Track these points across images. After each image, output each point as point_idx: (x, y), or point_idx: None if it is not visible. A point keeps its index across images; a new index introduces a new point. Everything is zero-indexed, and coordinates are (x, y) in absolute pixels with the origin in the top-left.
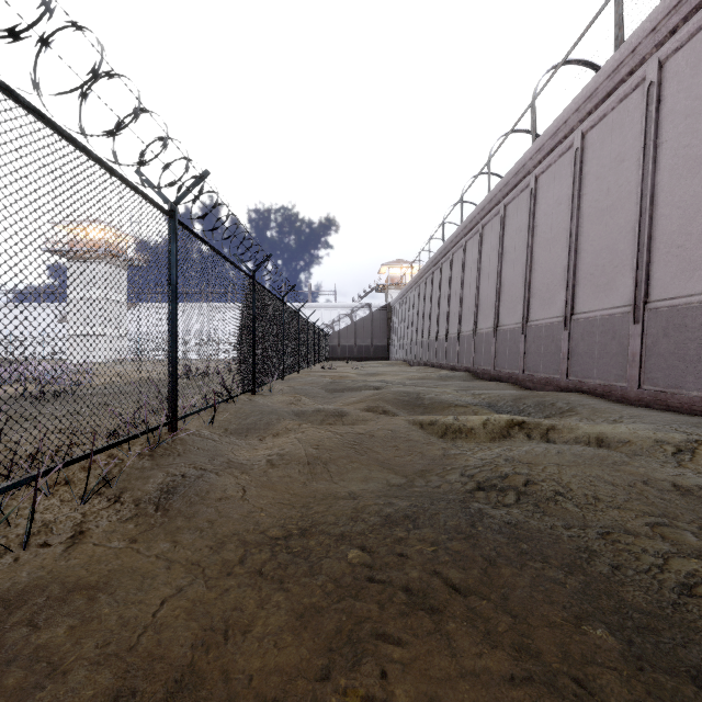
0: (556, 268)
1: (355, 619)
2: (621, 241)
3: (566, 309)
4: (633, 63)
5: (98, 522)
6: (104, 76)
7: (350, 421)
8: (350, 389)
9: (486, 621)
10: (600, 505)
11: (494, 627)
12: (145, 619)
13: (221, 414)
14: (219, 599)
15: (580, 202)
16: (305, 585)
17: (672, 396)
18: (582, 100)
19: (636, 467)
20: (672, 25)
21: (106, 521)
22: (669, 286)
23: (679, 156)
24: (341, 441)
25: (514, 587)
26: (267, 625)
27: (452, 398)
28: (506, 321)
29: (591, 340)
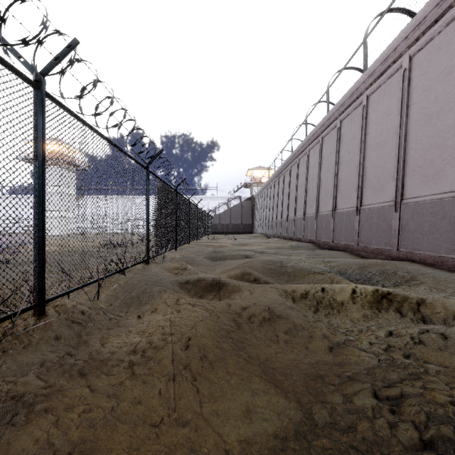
0: (386, 164)
1: None
2: (449, 138)
3: (396, 196)
4: None
5: None
6: None
7: (226, 293)
8: (227, 258)
9: None
10: None
11: None
12: None
13: (112, 284)
14: None
15: (408, 111)
16: None
17: None
18: (412, 28)
19: None
20: None
21: None
22: None
23: None
24: (217, 327)
25: None
26: None
27: (309, 266)
28: (342, 206)
29: (421, 219)
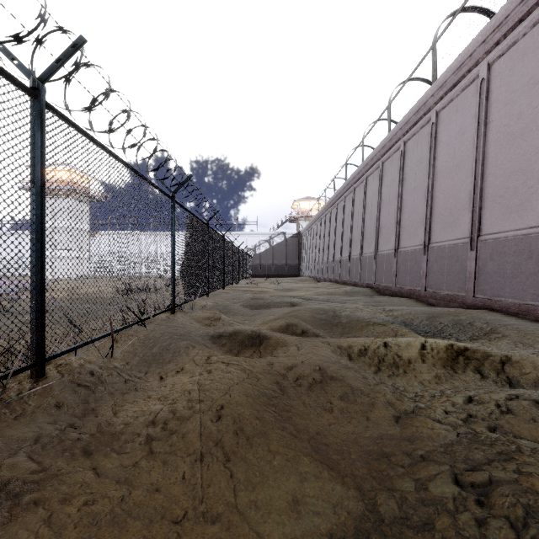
0: (460, 193)
1: None
2: (537, 162)
3: (472, 231)
4: None
5: None
6: None
7: (268, 348)
8: (268, 305)
9: None
10: None
11: None
12: None
13: (129, 338)
14: None
15: (487, 129)
16: None
17: None
18: (491, 30)
19: None
20: None
21: None
22: None
23: None
24: (256, 391)
25: None
26: None
27: (367, 316)
28: (406, 244)
29: (502, 260)
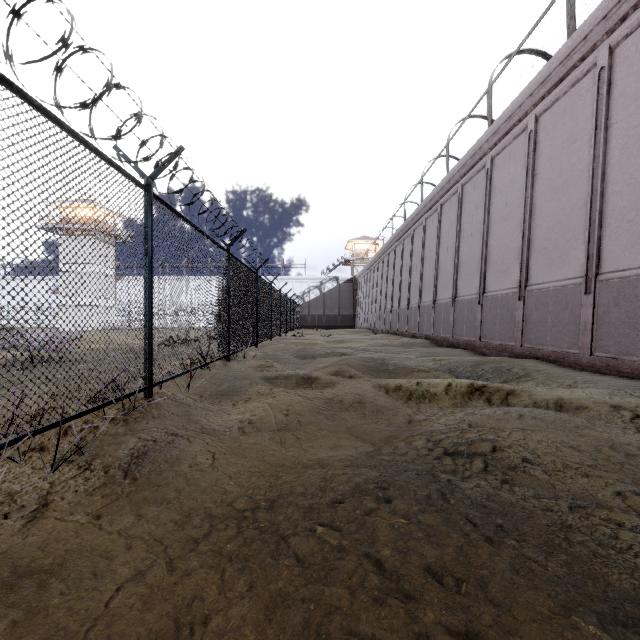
0: (511, 242)
1: (324, 609)
2: (573, 217)
3: (520, 281)
4: (585, 49)
5: (64, 492)
6: (78, 50)
7: (319, 386)
8: (319, 356)
9: (467, 613)
10: (569, 473)
11: (476, 622)
12: (96, 609)
13: (197, 379)
14: (180, 583)
15: (534, 181)
16: (271, 565)
17: (623, 362)
18: (536, 85)
19: (600, 434)
20: (623, 13)
21: (73, 491)
22: (620, 259)
23: (629, 136)
24: (310, 406)
25: (494, 571)
26: (228, 617)
27: (414, 364)
28: (463, 292)
29: (545, 310)
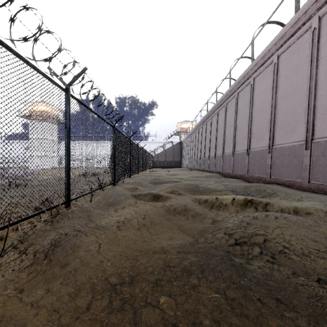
0: (264, 122)
1: None
2: (298, 109)
3: (269, 143)
4: (305, 18)
5: (5, 270)
6: (23, 8)
7: (162, 200)
8: (163, 182)
9: None
10: (312, 257)
11: None
12: None
13: (96, 196)
14: None
15: (277, 90)
16: None
17: None
18: (278, 39)
19: (325, 230)
20: None
21: (11, 270)
22: (325, 131)
23: None
24: (157, 212)
25: None
26: None
27: (213, 187)
28: (238, 149)
29: (283, 158)
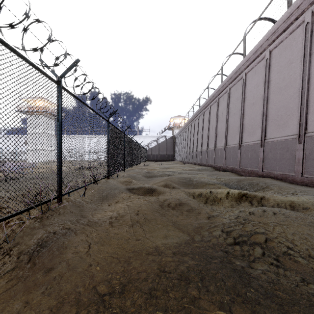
0: (256, 117)
1: None
2: (291, 103)
3: (261, 137)
4: (297, 13)
5: None
6: None
7: (156, 194)
8: (156, 176)
9: None
10: None
11: None
12: None
13: (90, 189)
14: None
15: (269, 84)
16: None
17: None
18: (270, 34)
19: None
20: None
21: None
22: None
23: None
24: (151, 207)
25: None
26: None
27: (206, 180)
28: (230, 143)
29: (275, 152)
